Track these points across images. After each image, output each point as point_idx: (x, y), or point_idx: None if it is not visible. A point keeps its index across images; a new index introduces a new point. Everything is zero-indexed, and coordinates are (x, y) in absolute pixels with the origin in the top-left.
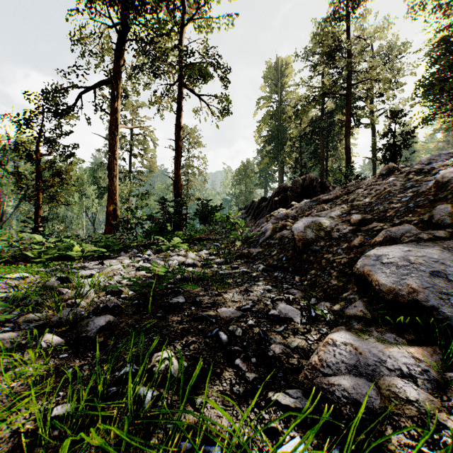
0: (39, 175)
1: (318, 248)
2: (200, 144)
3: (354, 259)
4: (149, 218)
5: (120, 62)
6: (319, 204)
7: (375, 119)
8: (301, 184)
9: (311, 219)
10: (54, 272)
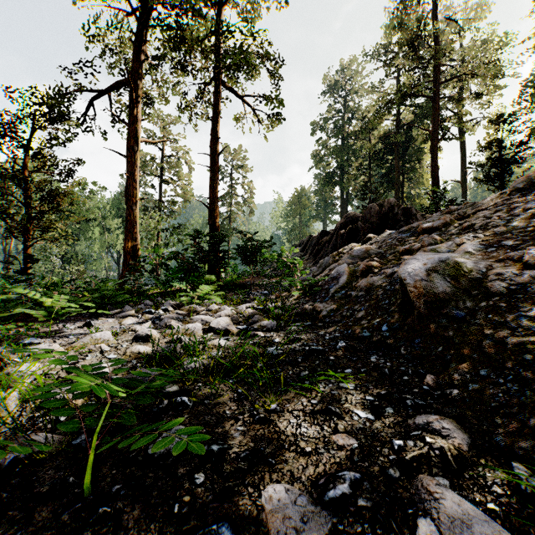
0: (30, 199)
1: (463, 312)
2: (245, 167)
3: None
4: (174, 257)
5: (142, 58)
6: (414, 235)
7: (471, 129)
8: (378, 211)
9: (436, 255)
10: None
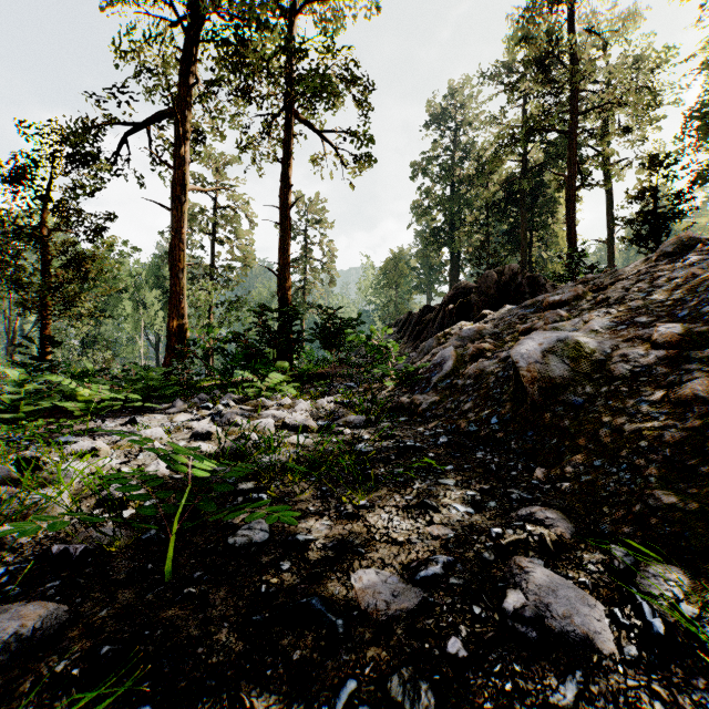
0: (49, 265)
1: (582, 398)
2: (324, 222)
3: (704, 432)
4: (234, 339)
5: (190, 81)
6: (539, 311)
7: (618, 173)
8: (496, 280)
9: (554, 334)
10: (29, 442)
